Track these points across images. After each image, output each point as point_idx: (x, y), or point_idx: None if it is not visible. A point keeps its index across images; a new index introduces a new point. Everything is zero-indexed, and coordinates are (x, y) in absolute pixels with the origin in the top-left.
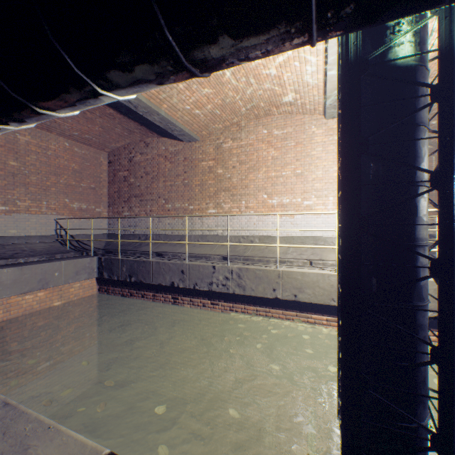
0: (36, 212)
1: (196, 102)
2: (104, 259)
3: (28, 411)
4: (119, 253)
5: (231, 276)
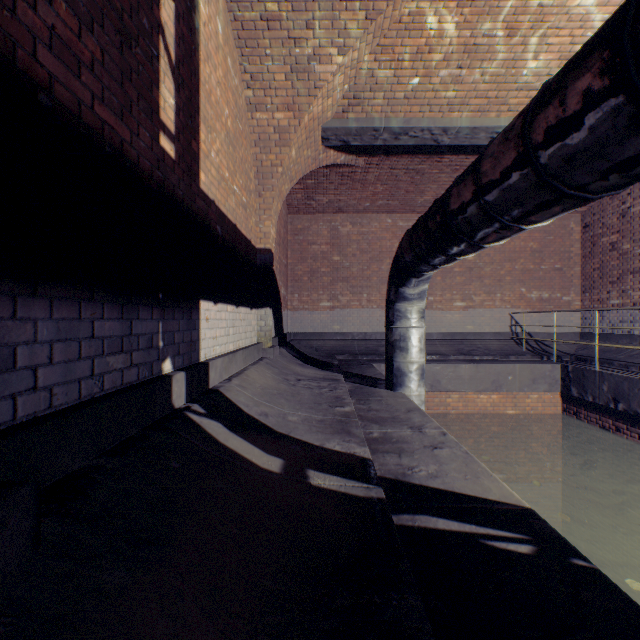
0: (489, 307)
1: None
2: (571, 369)
3: (478, 461)
4: (595, 363)
5: None
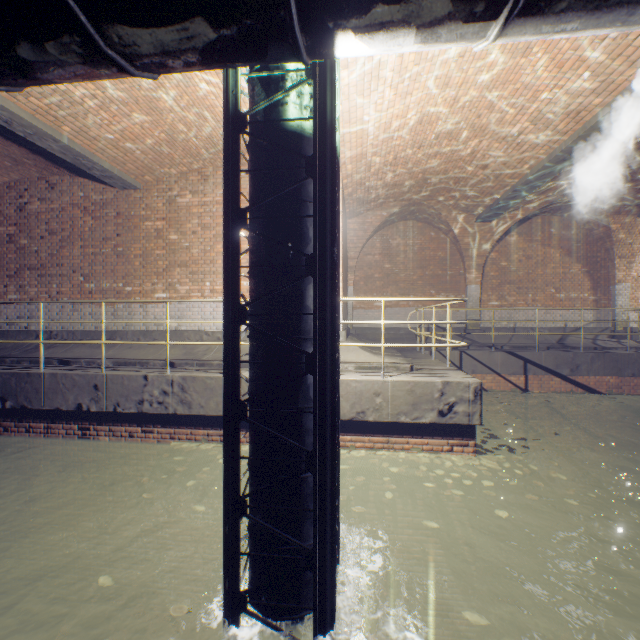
0: None
1: (123, 131)
2: None
3: None
4: None
5: (172, 390)
